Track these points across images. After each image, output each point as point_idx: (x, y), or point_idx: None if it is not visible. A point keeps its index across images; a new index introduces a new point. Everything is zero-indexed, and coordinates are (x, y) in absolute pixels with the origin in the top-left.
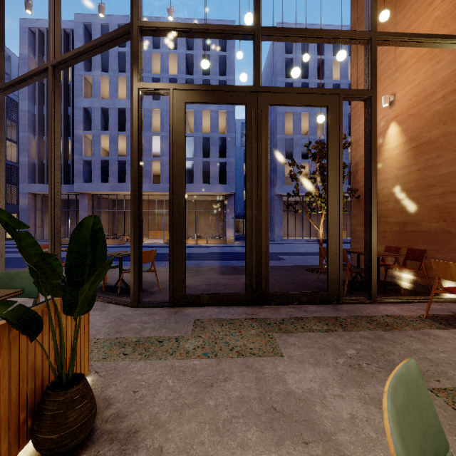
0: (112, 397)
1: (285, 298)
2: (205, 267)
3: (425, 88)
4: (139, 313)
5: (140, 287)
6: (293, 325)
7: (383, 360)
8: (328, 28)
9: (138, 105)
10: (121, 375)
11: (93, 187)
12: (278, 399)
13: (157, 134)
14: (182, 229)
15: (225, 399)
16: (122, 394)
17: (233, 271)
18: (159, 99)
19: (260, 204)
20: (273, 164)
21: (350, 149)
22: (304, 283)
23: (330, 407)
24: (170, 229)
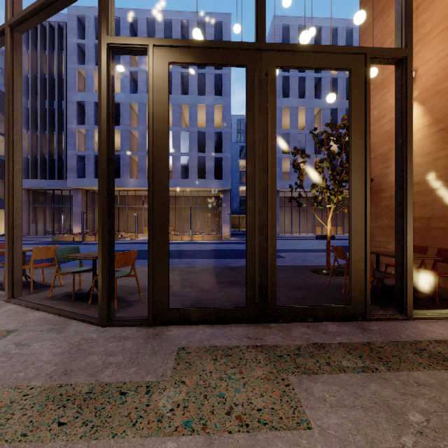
0: None
1: (296, 314)
2: (198, 268)
3: None
4: (106, 336)
5: (110, 300)
6: (314, 358)
7: None
8: (326, 22)
9: (108, 66)
10: None
11: (87, 182)
12: None
13: None
14: (165, 226)
15: None
16: None
17: (229, 272)
18: None
19: (265, 194)
20: None
21: None
22: (313, 288)
23: None
24: (149, 226)
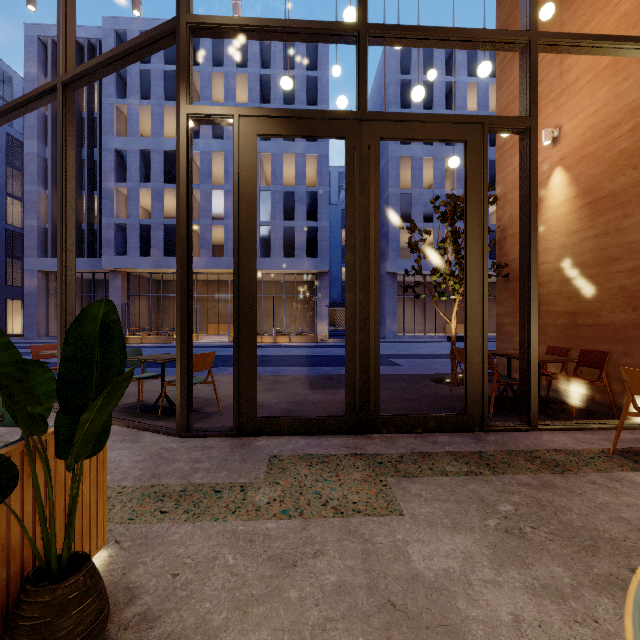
0: (139, 585)
1: (403, 424)
2: (287, 376)
3: (606, 117)
4: (188, 446)
5: (189, 407)
6: (417, 464)
7: (556, 522)
8: None
9: (187, 139)
10: (155, 547)
11: (129, 262)
12: (399, 588)
13: (220, 187)
14: (252, 322)
15: (315, 588)
16: (155, 579)
17: (327, 382)
18: (223, 138)
19: (367, 285)
20: (384, 230)
21: (491, 208)
22: (430, 400)
23: (480, 602)
24: (234, 322)
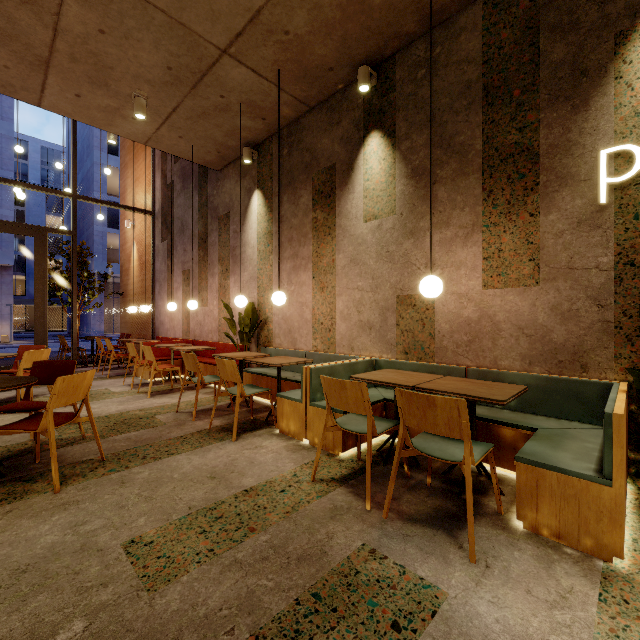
0: None
1: None
2: None
3: (143, 227)
4: None
5: None
6: None
7: None
8: None
9: None
10: None
11: None
12: None
13: None
14: None
15: None
16: None
17: None
18: None
19: None
20: (90, 231)
21: None
22: None
23: None
24: None
